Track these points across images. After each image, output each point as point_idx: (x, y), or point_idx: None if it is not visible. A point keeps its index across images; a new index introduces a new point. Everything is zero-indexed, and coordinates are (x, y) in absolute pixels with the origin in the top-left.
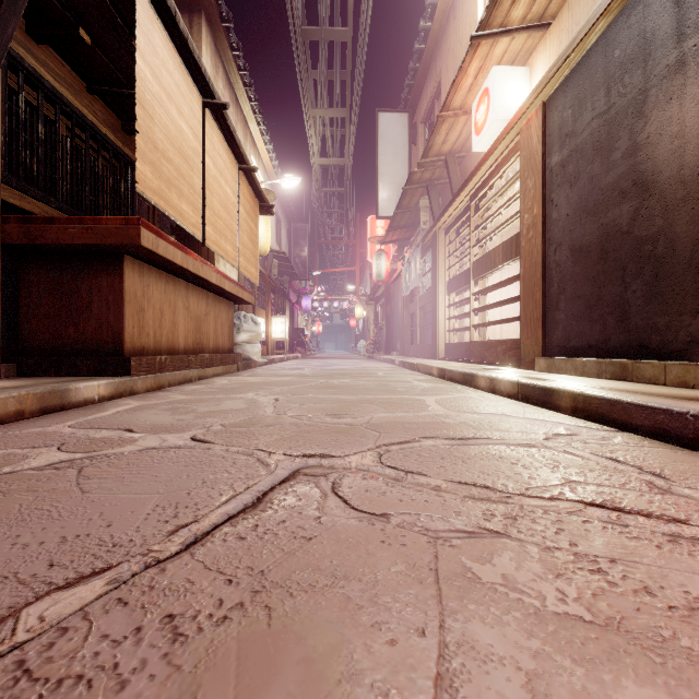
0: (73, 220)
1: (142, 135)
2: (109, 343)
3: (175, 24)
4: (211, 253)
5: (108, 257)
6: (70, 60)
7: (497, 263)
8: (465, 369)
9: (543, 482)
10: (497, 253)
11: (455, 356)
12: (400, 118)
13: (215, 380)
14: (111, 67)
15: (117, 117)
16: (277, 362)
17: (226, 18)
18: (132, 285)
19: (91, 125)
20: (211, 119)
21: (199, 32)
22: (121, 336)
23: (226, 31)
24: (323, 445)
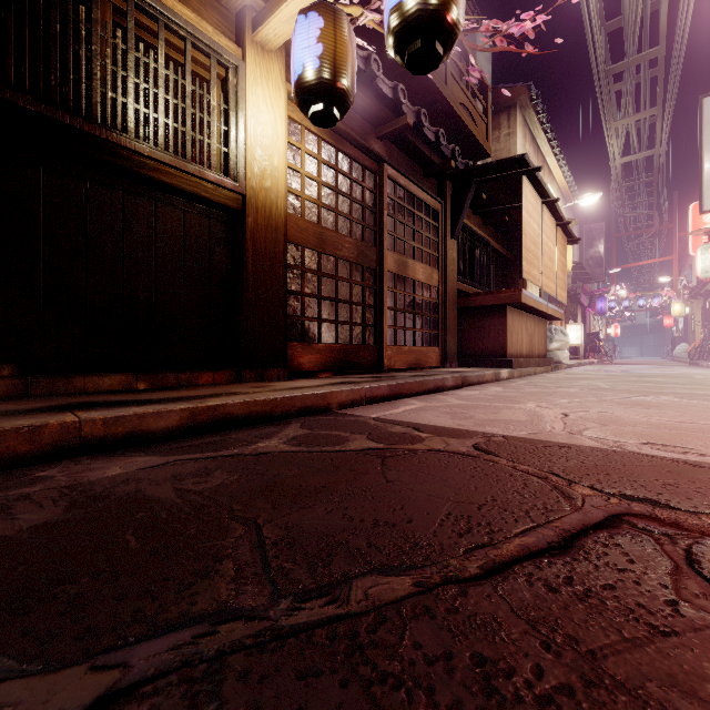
0: (488, 293)
1: (523, 248)
2: (499, 352)
3: (536, 179)
4: (524, 283)
5: (498, 308)
6: (469, 205)
7: None
8: None
9: None
10: None
11: None
12: None
13: (545, 375)
14: (490, 201)
15: (481, 219)
16: (576, 366)
17: (535, 98)
18: (509, 321)
19: (476, 234)
20: (544, 207)
21: (514, 121)
22: (505, 348)
23: (533, 105)
24: (646, 394)
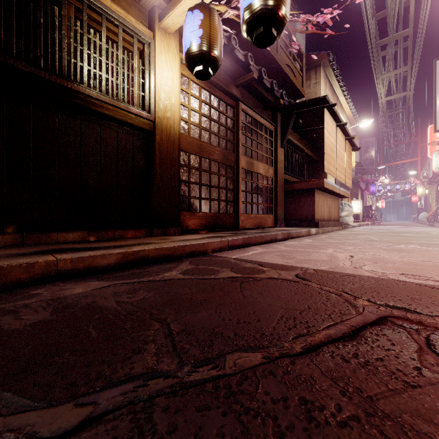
0: (303, 181)
1: (325, 153)
2: (310, 217)
3: (333, 111)
4: (325, 175)
5: (309, 190)
6: (291, 127)
7: None
8: None
9: None
10: None
11: None
12: None
13: (338, 232)
14: (304, 125)
15: (299, 135)
16: (357, 226)
17: (332, 60)
18: (316, 198)
19: (296, 144)
20: (337, 128)
21: (319, 74)
22: (314, 215)
23: (331, 65)
24: (401, 244)
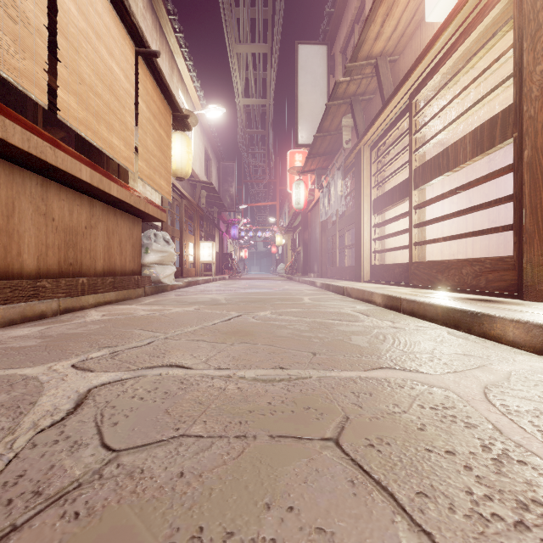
0: None
1: None
2: None
3: None
4: (123, 169)
5: None
6: None
7: (461, 160)
8: (442, 301)
9: None
10: (461, 147)
11: (386, 279)
12: (319, 50)
13: (87, 313)
14: None
15: None
16: (202, 283)
17: None
18: None
19: None
20: None
21: None
22: None
23: None
24: None
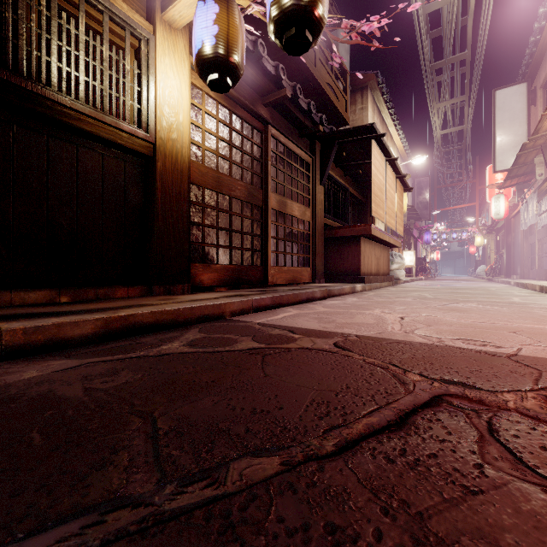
0: (347, 227)
1: (372, 193)
2: (355, 271)
3: (381, 142)
4: (373, 220)
5: (354, 238)
6: (333, 160)
7: None
8: None
9: (531, 309)
10: None
11: None
12: (517, 89)
13: (388, 288)
14: (349, 158)
15: (342, 171)
16: (410, 281)
17: (381, 83)
18: (362, 248)
19: (338, 182)
20: (387, 164)
21: (366, 99)
22: (359, 268)
23: (380, 87)
24: (458, 302)
